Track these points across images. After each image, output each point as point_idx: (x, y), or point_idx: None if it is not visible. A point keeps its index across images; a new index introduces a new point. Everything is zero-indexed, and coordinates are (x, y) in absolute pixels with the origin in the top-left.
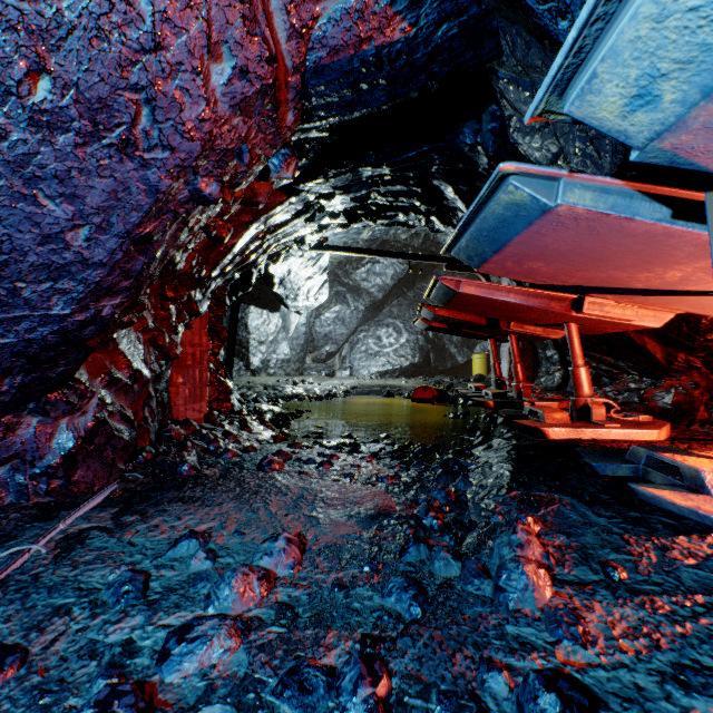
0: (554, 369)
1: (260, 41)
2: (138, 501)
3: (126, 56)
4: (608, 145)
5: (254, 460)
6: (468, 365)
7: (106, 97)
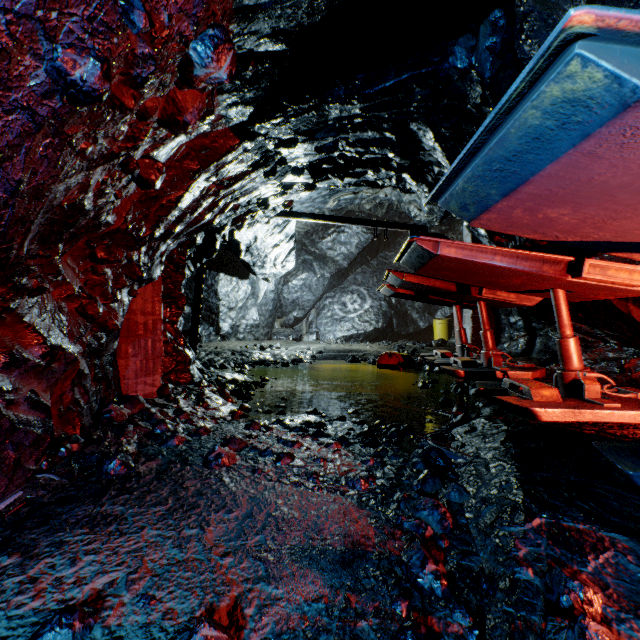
0: (518, 335)
1: None
2: (33, 524)
3: None
4: None
5: (203, 449)
6: (429, 330)
7: None
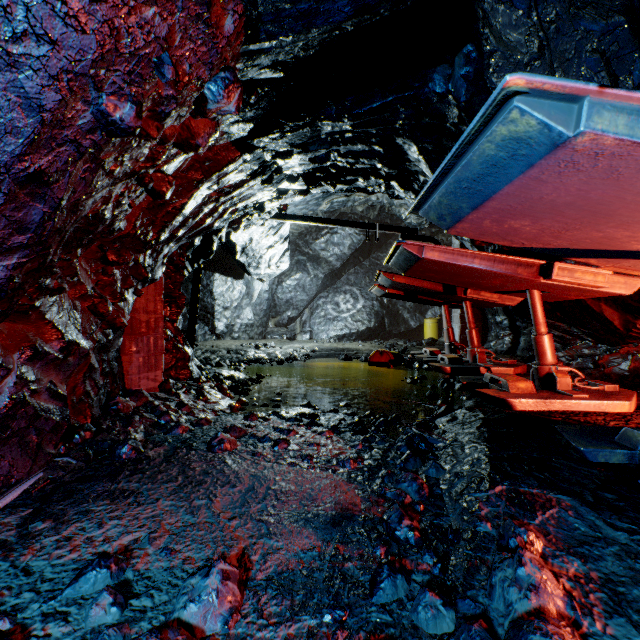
0: (503, 333)
1: None
2: (59, 498)
3: None
4: (637, 61)
5: (205, 437)
6: (420, 329)
7: None
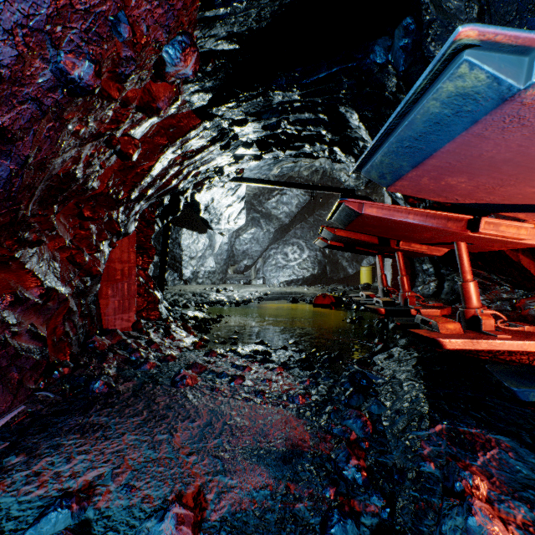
0: (429, 279)
1: None
2: (34, 431)
3: None
4: None
5: (170, 372)
6: (356, 276)
7: None
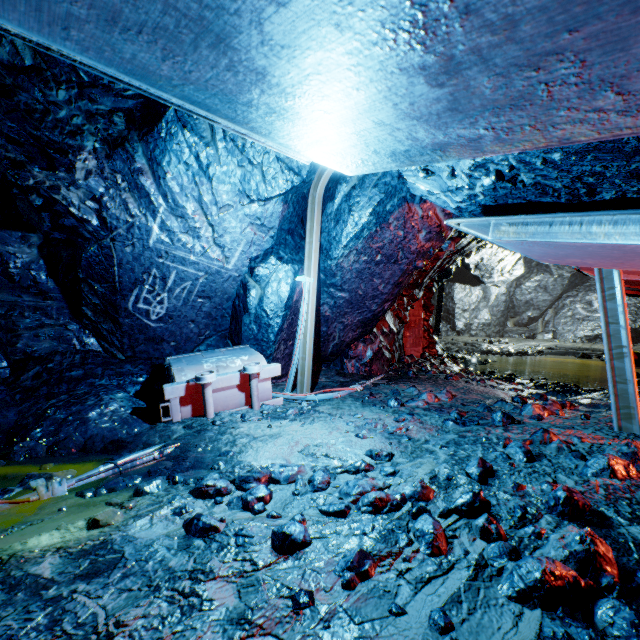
0: None
1: (434, 224)
2: (393, 380)
3: (397, 244)
4: None
5: (444, 376)
6: None
7: (391, 253)
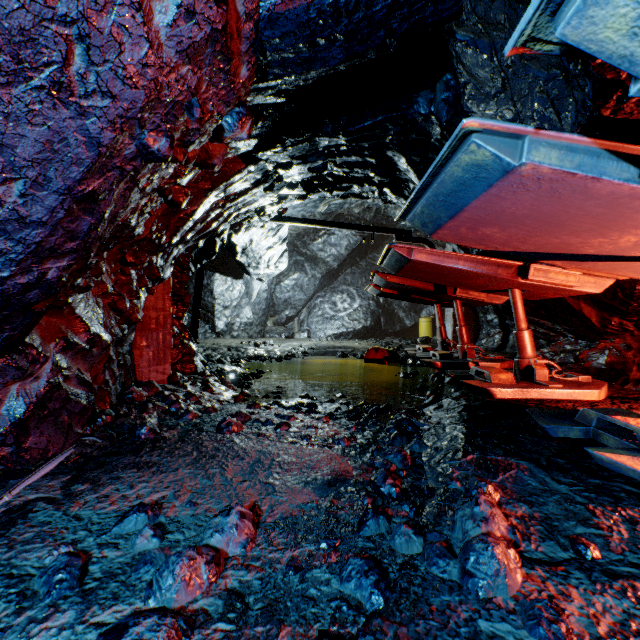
0: (494, 331)
1: None
2: (92, 468)
3: None
4: (571, 104)
5: (214, 422)
6: (415, 328)
7: (29, 28)
